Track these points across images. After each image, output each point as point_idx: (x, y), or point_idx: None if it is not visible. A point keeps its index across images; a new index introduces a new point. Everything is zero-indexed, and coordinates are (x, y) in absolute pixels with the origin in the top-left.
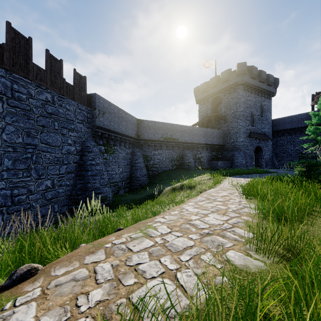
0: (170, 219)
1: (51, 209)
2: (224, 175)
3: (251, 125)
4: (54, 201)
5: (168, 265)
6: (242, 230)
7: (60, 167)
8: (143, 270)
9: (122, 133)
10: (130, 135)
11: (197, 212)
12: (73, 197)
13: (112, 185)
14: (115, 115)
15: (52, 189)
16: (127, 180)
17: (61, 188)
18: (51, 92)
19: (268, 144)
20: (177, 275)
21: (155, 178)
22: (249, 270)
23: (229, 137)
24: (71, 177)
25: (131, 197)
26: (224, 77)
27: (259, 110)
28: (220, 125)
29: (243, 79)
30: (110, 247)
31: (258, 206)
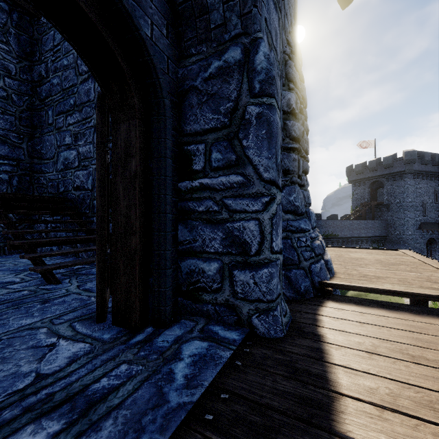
0: None
1: None
2: None
3: (421, 215)
4: None
5: None
6: None
7: None
8: None
9: None
10: None
11: None
12: None
13: None
14: None
15: None
16: None
17: None
18: None
19: None
20: None
21: None
22: None
23: (393, 228)
24: None
25: None
26: (387, 163)
27: (432, 196)
28: (382, 213)
29: (412, 168)
30: None
31: None
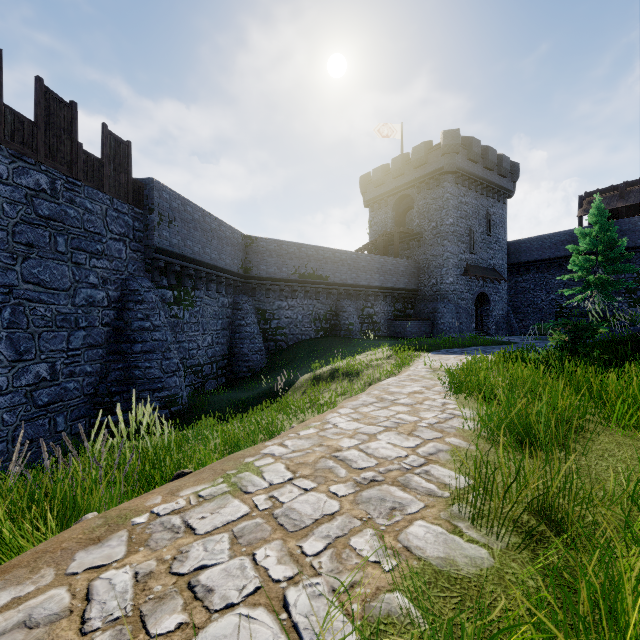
0: (296, 449)
1: (48, 426)
2: (418, 349)
3: (468, 252)
4: (57, 408)
5: (272, 567)
6: (445, 471)
7: (71, 334)
8: (207, 586)
9: (211, 264)
10: (229, 268)
11: (355, 431)
12: (101, 399)
13: (190, 372)
14: (196, 225)
15: (52, 382)
16: (223, 360)
17: (74, 380)
18: (50, 170)
19: (500, 289)
20: (289, 596)
21: (281, 356)
22: (455, 572)
23: (428, 275)
24: (96, 357)
25: (229, 396)
26: (418, 157)
27: (483, 222)
28: (411, 251)
29: (454, 162)
30: (144, 523)
31: (479, 415)
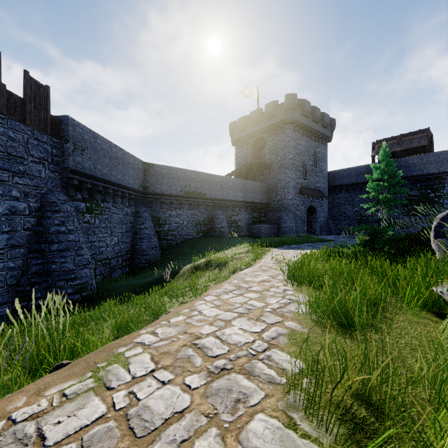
0: (164, 337)
1: None
2: (268, 245)
3: (302, 178)
4: None
5: None
6: (284, 355)
7: None
8: None
9: (117, 183)
10: (131, 186)
11: (215, 318)
12: (22, 288)
13: (100, 265)
14: (105, 153)
15: None
16: (127, 255)
17: None
18: None
19: (323, 204)
20: None
21: (171, 251)
22: None
23: (275, 193)
24: (19, 255)
25: (130, 282)
26: (269, 111)
27: (312, 158)
28: (264, 177)
29: (293, 116)
30: None
31: (310, 302)
